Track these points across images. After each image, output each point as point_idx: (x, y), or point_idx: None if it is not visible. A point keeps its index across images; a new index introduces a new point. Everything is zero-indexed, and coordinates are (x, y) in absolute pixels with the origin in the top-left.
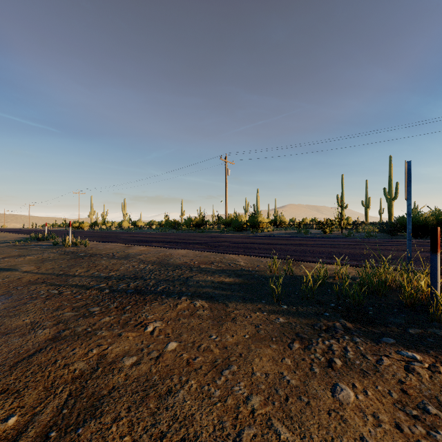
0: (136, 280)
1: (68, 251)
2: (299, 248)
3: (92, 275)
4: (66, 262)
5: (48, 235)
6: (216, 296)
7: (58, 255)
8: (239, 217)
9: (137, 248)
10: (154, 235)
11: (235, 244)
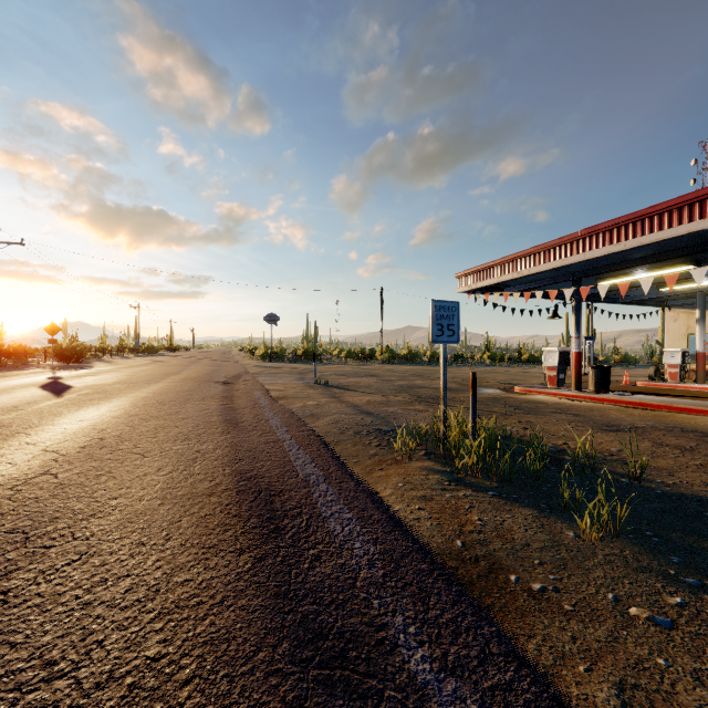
0: None
1: None
2: None
3: None
4: None
5: None
6: None
7: None
8: None
9: None
10: None
11: None
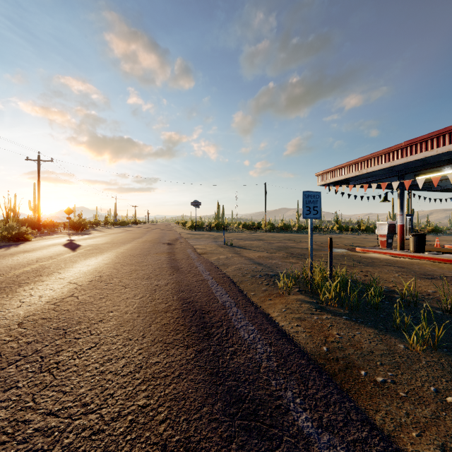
0: None
1: None
2: None
3: None
4: None
5: None
6: None
7: None
8: None
9: None
10: None
11: None
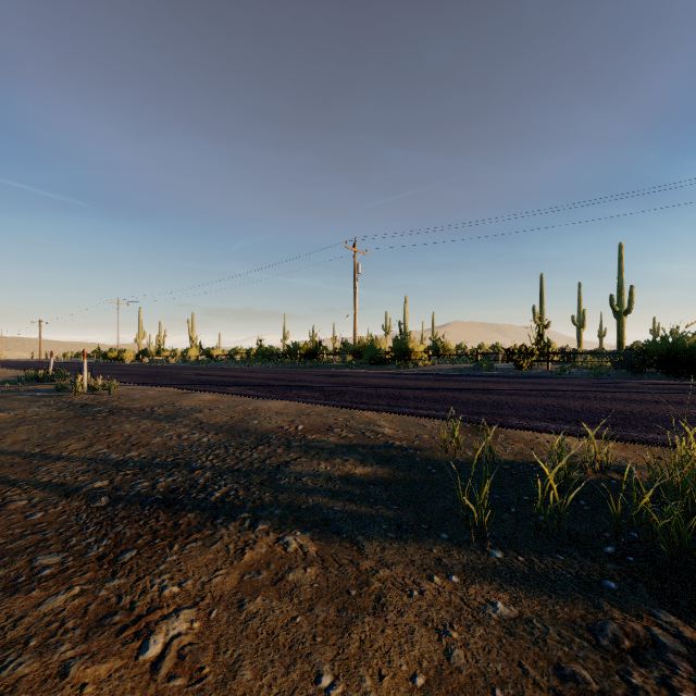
0: (174, 470)
1: (75, 403)
2: (487, 399)
3: (93, 456)
4: (60, 425)
5: (55, 372)
6: (336, 520)
7: (55, 410)
8: (376, 342)
9: (199, 397)
10: (235, 373)
11: (372, 389)
